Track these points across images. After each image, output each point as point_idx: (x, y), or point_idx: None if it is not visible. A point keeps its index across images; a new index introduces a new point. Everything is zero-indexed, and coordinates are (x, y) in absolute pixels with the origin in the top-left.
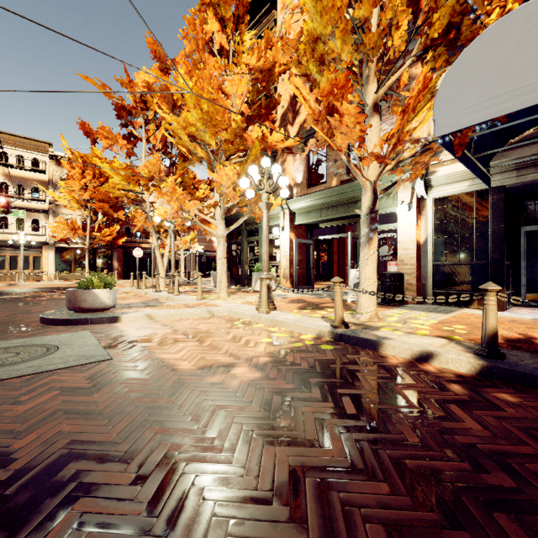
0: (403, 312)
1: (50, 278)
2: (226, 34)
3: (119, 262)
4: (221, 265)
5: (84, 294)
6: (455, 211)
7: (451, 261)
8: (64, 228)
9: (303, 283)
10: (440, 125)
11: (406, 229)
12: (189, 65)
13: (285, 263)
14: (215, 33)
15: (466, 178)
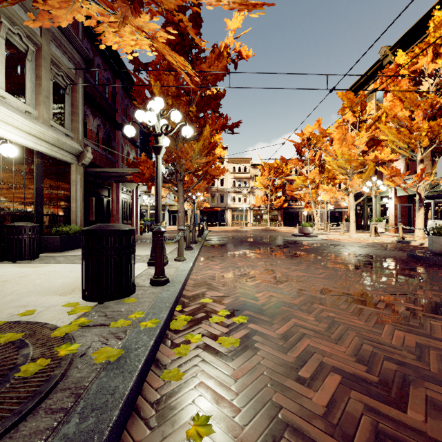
0: None
1: (250, 225)
2: (355, 115)
3: (281, 217)
4: (352, 219)
5: (305, 228)
6: None
7: None
8: (260, 200)
9: (405, 229)
10: (438, 174)
11: None
12: (339, 141)
13: (391, 217)
14: (349, 117)
15: None
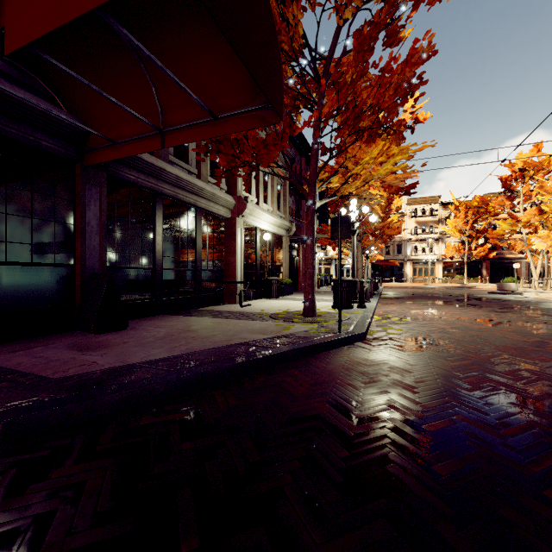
0: None
1: (439, 282)
2: None
3: (486, 270)
4: None
5: (505, 285)
6: None
7: None
8: (452, 250)
9: None
10: None
11: None
12: None
13: None
14: None
15: None
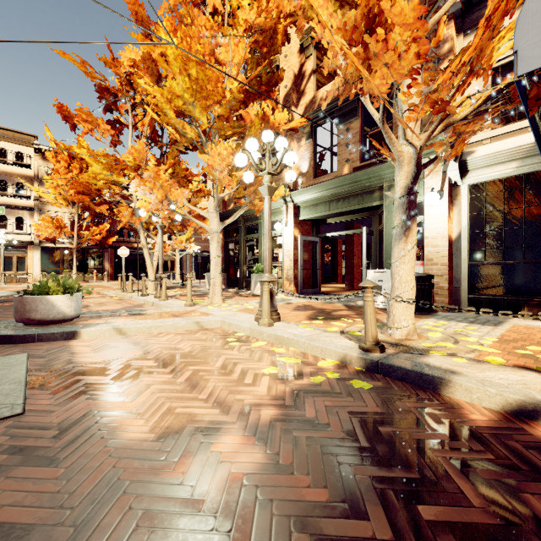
0: (441, 323)
1: (35, 280)
2: None
3: (111, 263)
4: (215, 265)
5: (35, 302)
6: (497, 199)
7: (493, 259)
8: (48, 226)
9: (308, 286)
10: (526, 57)
11: (435, 221)
12: (174, 22)
13: (288, 263)
14: None
15: (513, 158)
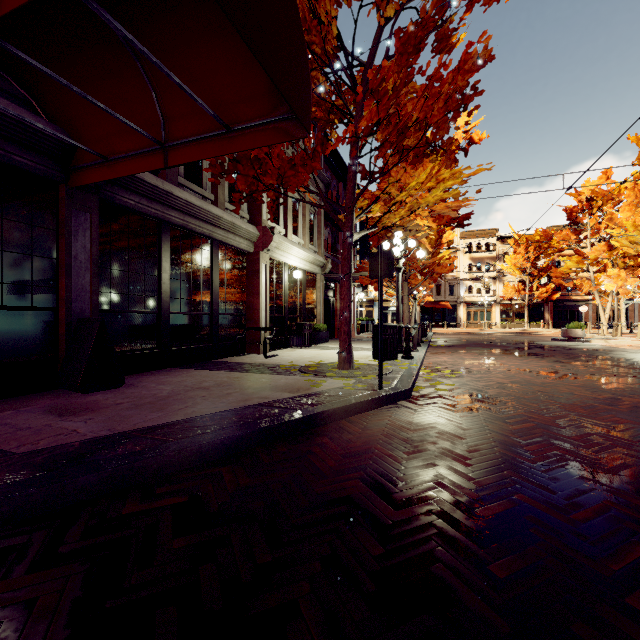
0: None
1: (496, 327)
2: None
3: (550, 314)
4: None
5: (571, 330)
6: None
7: None
8: (511, 290)
9: None
10: None
11: None
12: (630, 207)
13: None
14: None
15: None
